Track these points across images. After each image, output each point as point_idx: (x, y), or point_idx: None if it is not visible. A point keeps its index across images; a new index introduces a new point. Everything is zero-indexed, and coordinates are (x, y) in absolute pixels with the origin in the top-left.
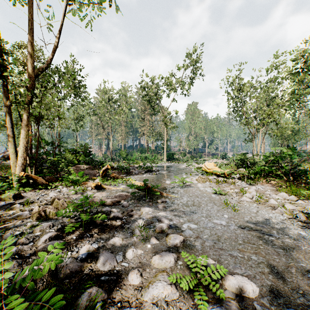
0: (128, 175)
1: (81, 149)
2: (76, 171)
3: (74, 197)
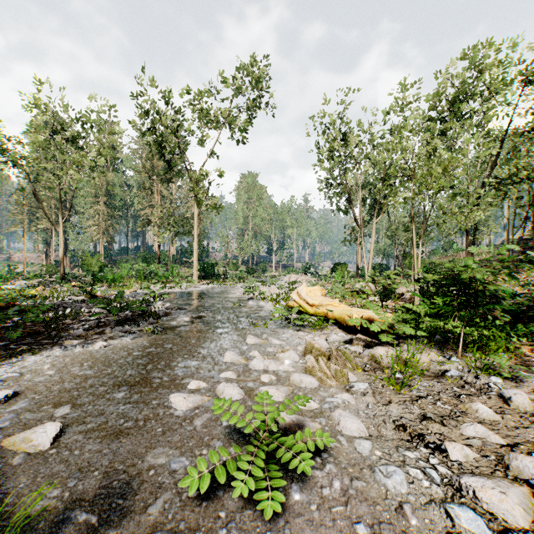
0: (24, 349)
1: None
2: None
3: None
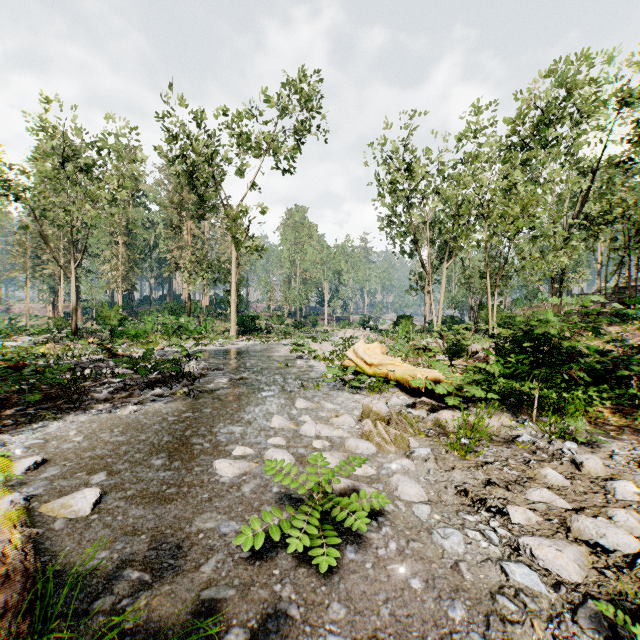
0: (43, 414)
1: None
2: None
3: None
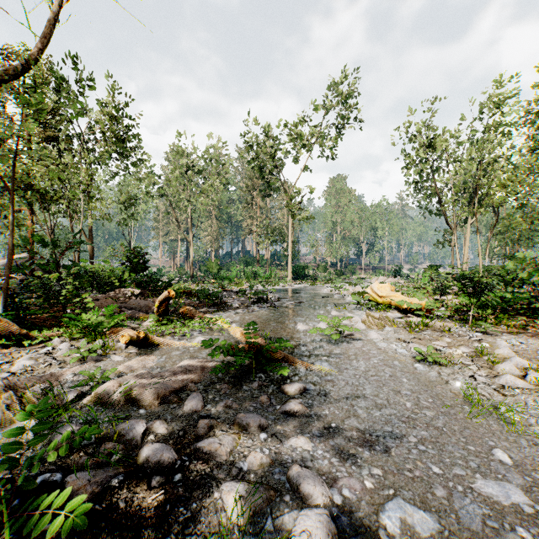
0: (217, 310)
1: (127, 258)
2: (111, 301)
3: (71, 372)
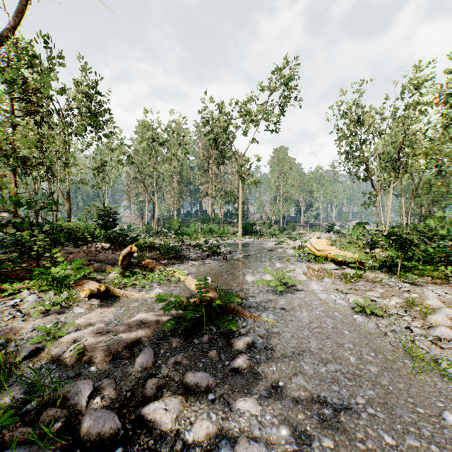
0: (176, 262)
1: (99, 217)
2: (82, 254)
3: (32, 325)
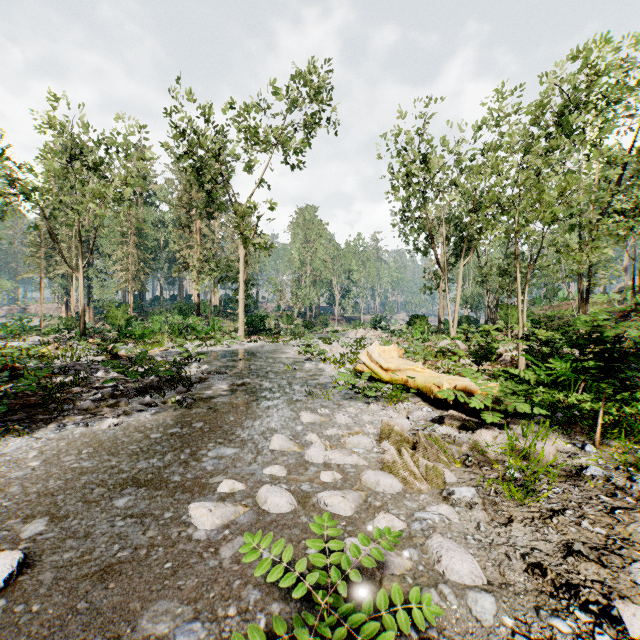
0: (10, 428)
1: None
2: None
3: None
